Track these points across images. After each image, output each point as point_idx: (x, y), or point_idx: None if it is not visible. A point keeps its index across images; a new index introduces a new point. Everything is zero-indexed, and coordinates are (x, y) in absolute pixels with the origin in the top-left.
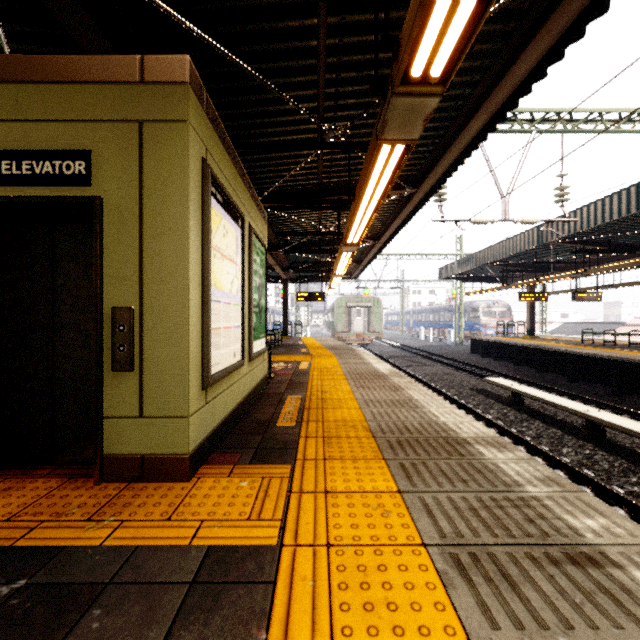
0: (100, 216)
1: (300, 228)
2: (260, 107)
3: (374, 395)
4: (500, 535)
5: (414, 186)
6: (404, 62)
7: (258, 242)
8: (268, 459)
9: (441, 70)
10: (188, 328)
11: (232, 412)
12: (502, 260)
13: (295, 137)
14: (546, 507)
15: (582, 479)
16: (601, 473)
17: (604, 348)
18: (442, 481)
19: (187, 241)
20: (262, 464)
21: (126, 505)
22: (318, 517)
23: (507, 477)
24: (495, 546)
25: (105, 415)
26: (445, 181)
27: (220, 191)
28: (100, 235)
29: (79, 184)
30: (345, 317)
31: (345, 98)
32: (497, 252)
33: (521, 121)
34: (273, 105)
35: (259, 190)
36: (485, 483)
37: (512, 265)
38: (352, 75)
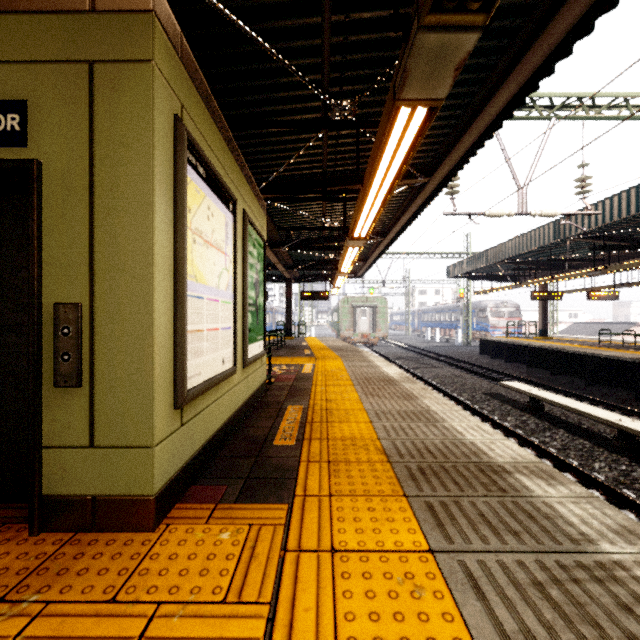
0: (38, 185)
1: (303, 223)
2: (257, 80)
3: (385, 405)
4: (591, 638)
5: (426, 175)
6: None
7: (255, 233)
8: (260, 494)
9: None
10: (153, 331)
11: (220, 429)
12: (514, 258)
13: (297, 117)
14: None
15: (623, 501)
16: None
17: (624, 350)
18: (486, 533)
19: (151, 217)
20: (251, 502)
21: (61, 572)
22: (322, 597)
23: (570, 526)
24: None
25: (45, 444)
26: (462, 168)
27: (203, 163)
28: (38, 210)
29: (12, 144)
30: (350, 317)
31: (353, 68)
32: (509, 249)
33: (539, 108)
34: (271, 77)
35: (259, 180)
36: (544, 537)
37: (524, 263)
38: (361, 38)
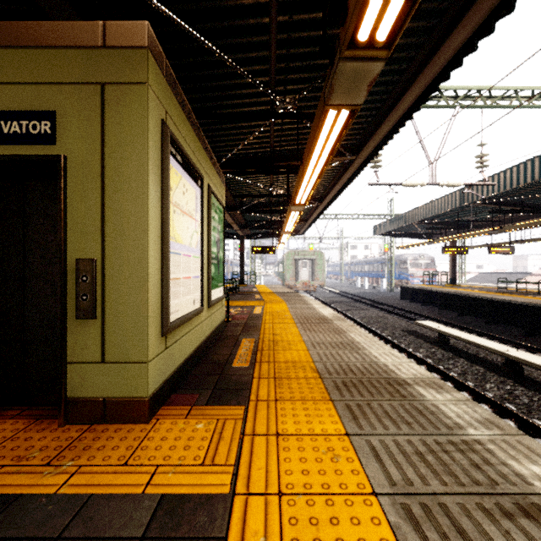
0: (64, 173)
1: (254, 191)
2: (218, 81)
3: (320, 337)
4: (449, 483)
5: (354, 153)
6: (352, 25)
7: (217, 201)
8: (223, 400)
9: (386, 34)
10: (147, 278)
11: (192, 354)
12: (428, 219)
13: (250, 109)
14: (490, 451)
15: (505, 412)
16: (522, 407)
17: (517, 295)
18: (387, 423)
19: (146, 196)
20: (218, 405)
21: (86, 448)
22: (270, 462)
23: (448, 419)
24: (445, 495)
25: (69, 360)
26: (381, 148)
27: (180, 152)
28: (64, 191)
29: (45, 143)
30: (293, 268)
31: (294, 73)
32: (424, 212)
33: (446, 98)
34: (230, 79)
35: (218, 157)
36: (428, 425)
37: (437, 223)
38: (300, 51)
